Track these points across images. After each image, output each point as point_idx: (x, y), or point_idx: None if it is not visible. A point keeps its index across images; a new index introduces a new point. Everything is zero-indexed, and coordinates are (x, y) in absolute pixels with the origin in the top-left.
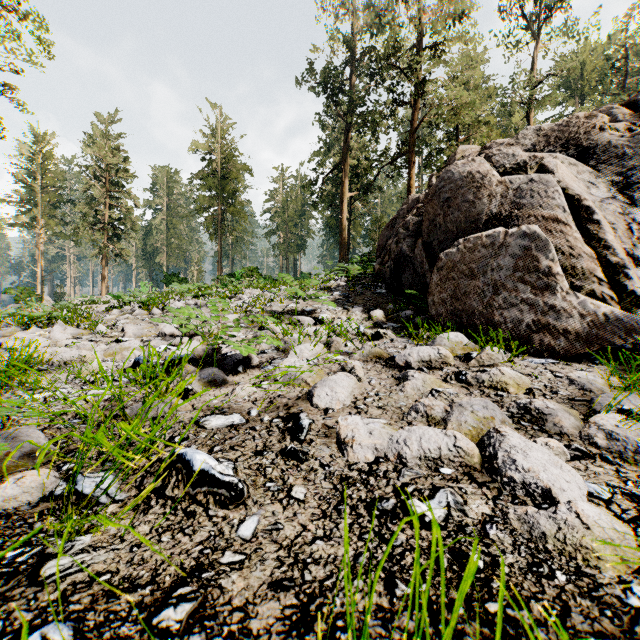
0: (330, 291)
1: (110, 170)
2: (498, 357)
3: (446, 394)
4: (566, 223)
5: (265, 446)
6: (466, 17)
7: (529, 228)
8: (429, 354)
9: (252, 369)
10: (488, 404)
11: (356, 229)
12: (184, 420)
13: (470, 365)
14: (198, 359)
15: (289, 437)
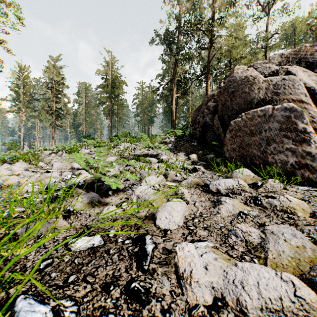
0: (166, 144)
1: (56, 84)
2: (277, 186)
3: (251, 216)
4: (307, 103)
5: (113, 276)
6: (236, 3)
7: (289, 105)
8: (232, 184)
9: (118, 192)
10: (295, 232)
11: (179, 113)
12: (59, 239)
13: (259, 191)
14: (86, 185)
15: (135, 265)
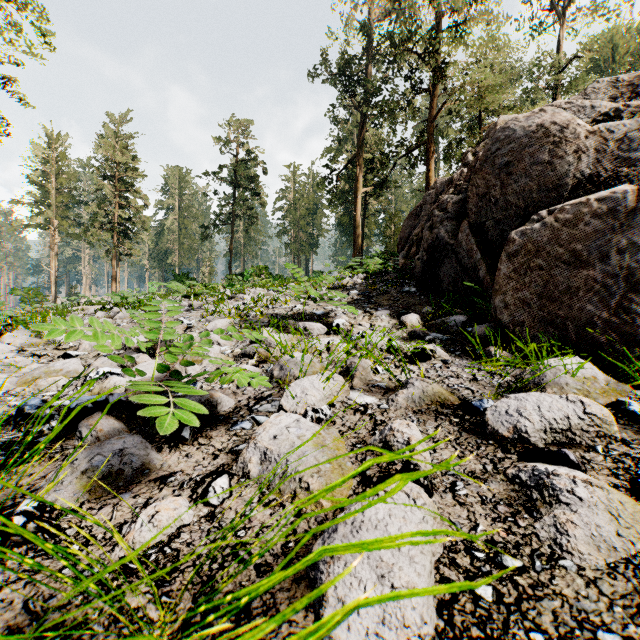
0: (345, 290)
1: (120, 169)
2: None
3: None
4: None
5: None
6: None
7: None
8: (566, 414)
9: (214, 428)
10: None
11: (370, 227)
12: None
13: None
14: (131, 402)
15: None
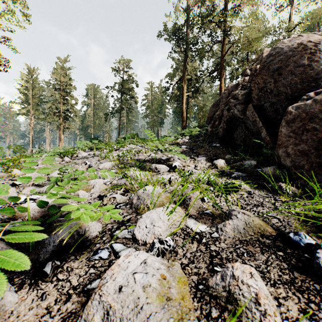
0: (179, 145)
1: (63, 85)
2: None
3: None
4: None
5: None
6: None
7: None
8: None
9: (78, 256)
10: None
11: (190, 113)
12: None
13: None
14: None
15: None
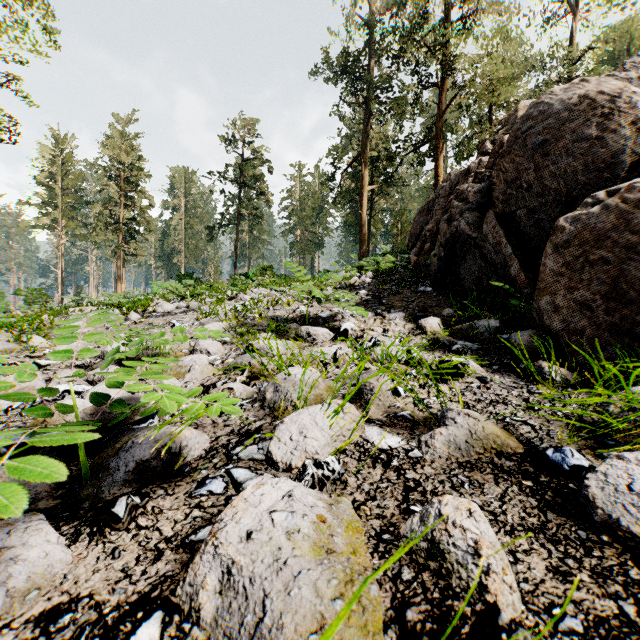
0: (353, 289)
1: (125, 169)
2: None
3: None
4: None
5: None
6: None
7: None
8: None
9: (170, 490)
10: None
11: (376, 226)
12: None
13: None
14: None
15: None
